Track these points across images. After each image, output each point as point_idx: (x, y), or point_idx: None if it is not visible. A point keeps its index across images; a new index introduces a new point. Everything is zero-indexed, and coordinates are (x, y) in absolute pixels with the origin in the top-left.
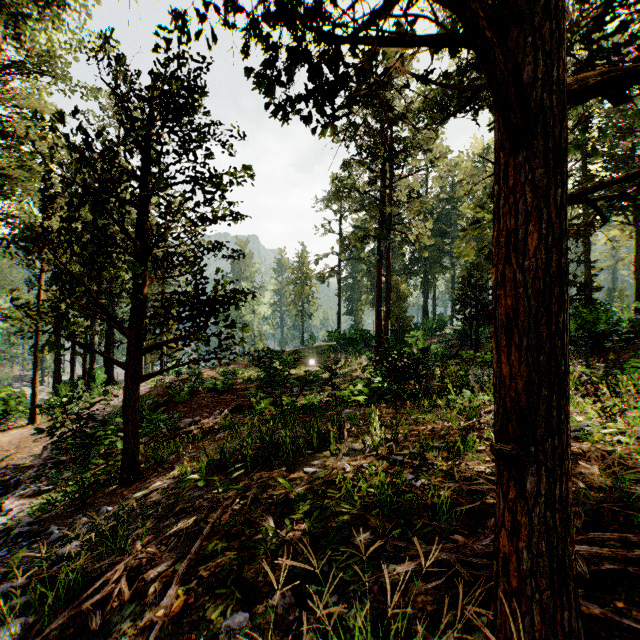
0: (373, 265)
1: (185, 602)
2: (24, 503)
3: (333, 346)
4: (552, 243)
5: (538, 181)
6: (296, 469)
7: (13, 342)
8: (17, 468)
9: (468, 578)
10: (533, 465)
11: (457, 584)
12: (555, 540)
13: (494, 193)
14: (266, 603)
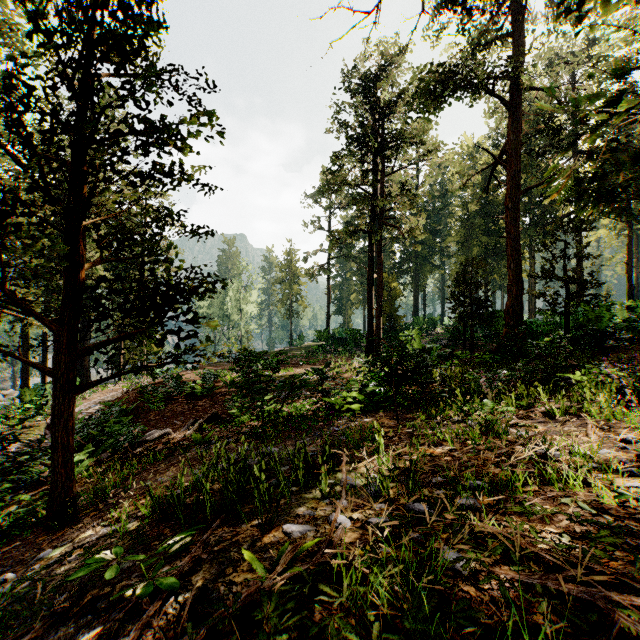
0: (363, 263)
1: None
2: None
3: (322, 346)
4: None
5: None
6: (273, 524)
7: None
8: None
9: None
10: None
11: None
12: None
13: None
14: None
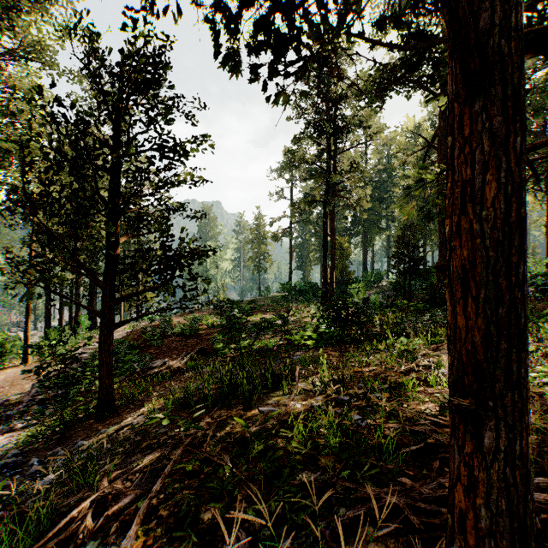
0: (320, 227)
1: (144, 543)
2: (13, 435)
3: (285, 296)
4: (512, 192)
5: (497, 129)
6: (252, 408)
7: (10, 293)
8: (10, 403)
9: (418, 525)
10: (491, 420)
11: (413, 541)
12: (515, 498)
13: (448, 144)
14: (221, 547)
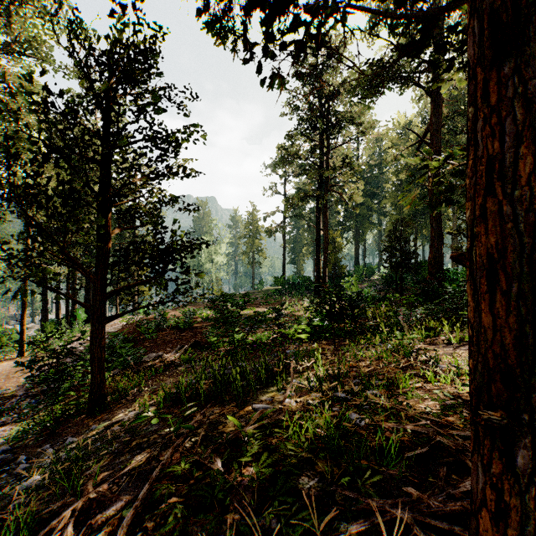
0: (313, 221)
1: None
2: (5, 429)
3: (279, 290)
4: None
5: (532, 93)
6: (245, 405)
7: (8, 286)
8: (5, 396)
9: None
10: (526, 436)
11: None
12: None
13: (469, 115)
14: None
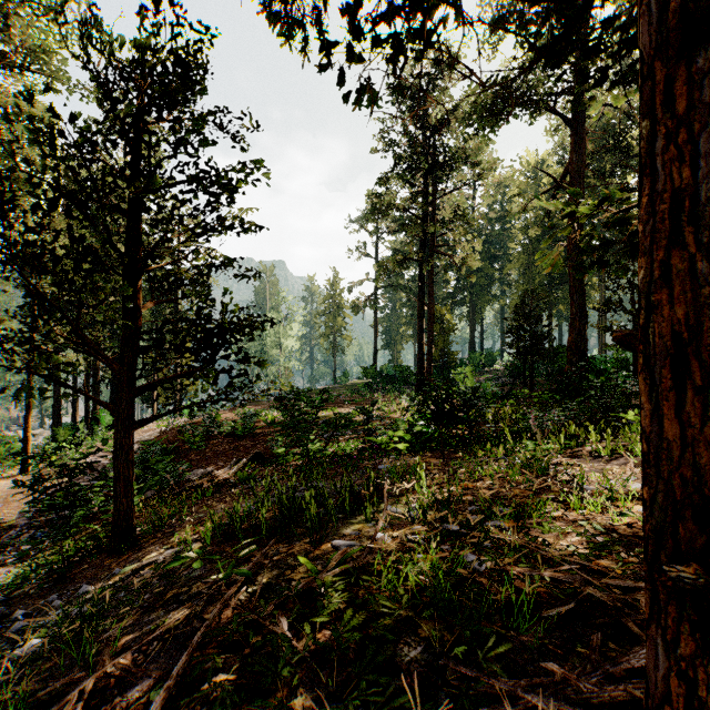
0: (414, 293)
1: None
2: (0, 572)
3: (369, 384)
4: None
5: None
6: (323, 541)
7: (9, 380)
8: (2, 526)
9: None
10: None
11: None
12: None
13: (642, 132)
14: None
